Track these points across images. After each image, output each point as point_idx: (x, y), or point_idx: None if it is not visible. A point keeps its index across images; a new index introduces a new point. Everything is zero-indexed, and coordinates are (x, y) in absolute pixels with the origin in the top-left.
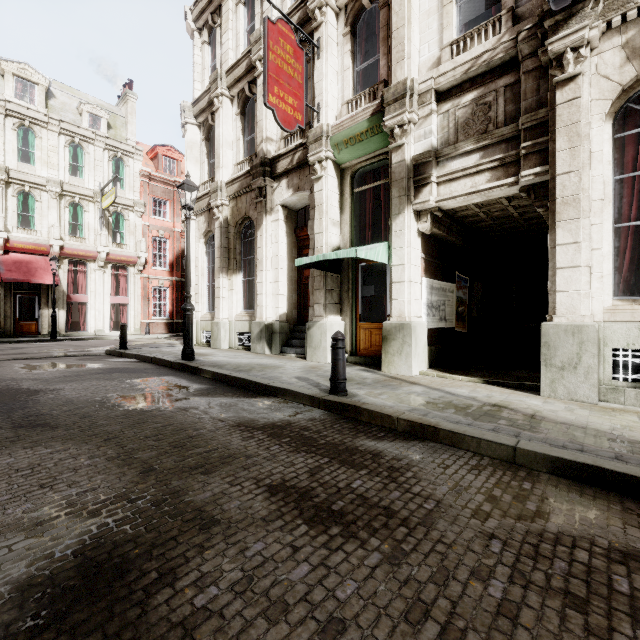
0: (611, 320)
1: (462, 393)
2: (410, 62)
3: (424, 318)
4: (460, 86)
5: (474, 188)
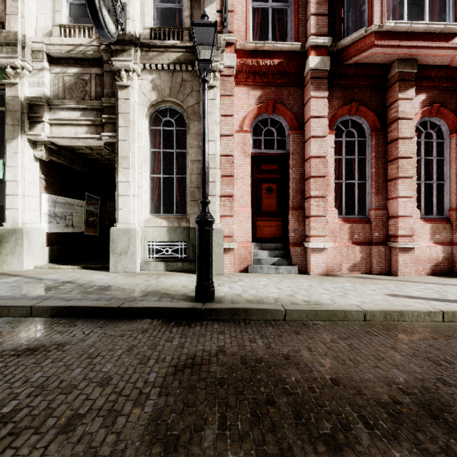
0: (147, 226)
1: (51, 277)
2: (24, 20)
3: (45, 225)
4: (67, 60)
5: (75, 135)
